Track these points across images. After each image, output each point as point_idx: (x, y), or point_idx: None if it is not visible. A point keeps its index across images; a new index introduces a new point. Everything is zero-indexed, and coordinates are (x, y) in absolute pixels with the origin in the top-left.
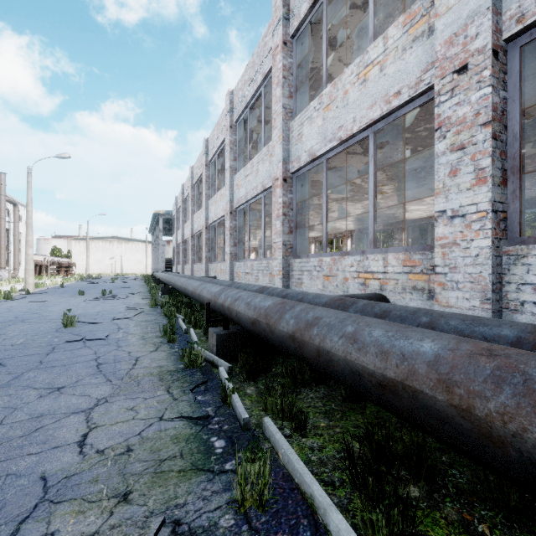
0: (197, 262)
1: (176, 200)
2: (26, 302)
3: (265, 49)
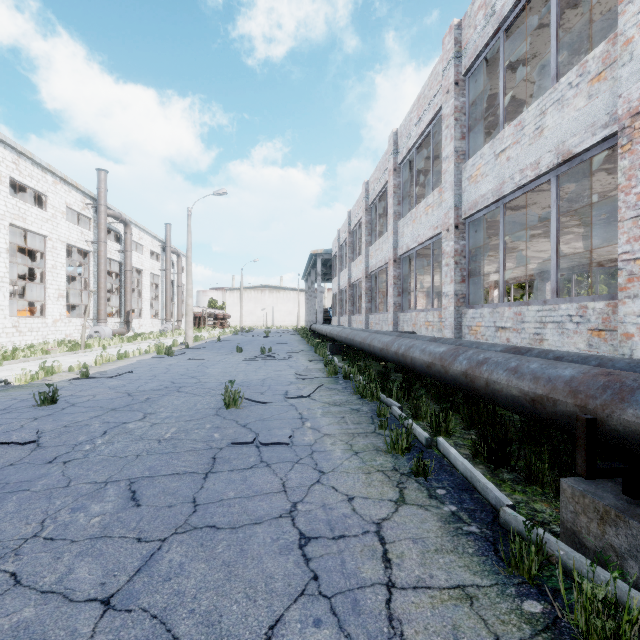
0: (372, 312)
1: (338, 234)
2: (185, 360)
3: None
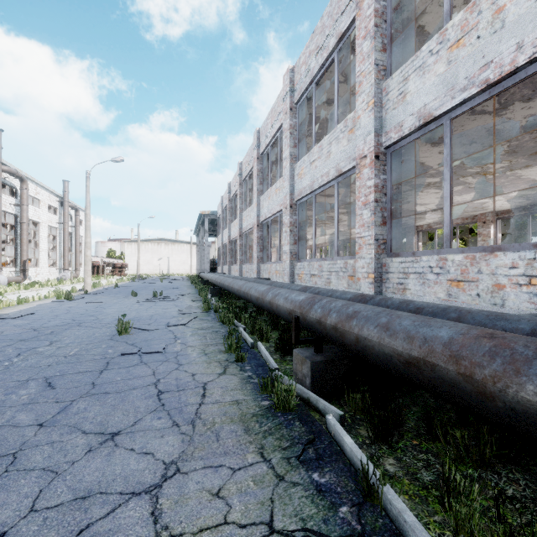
0: (245, 263)
1: (221, 200)
2: (84, 303)
3: (342, 4)
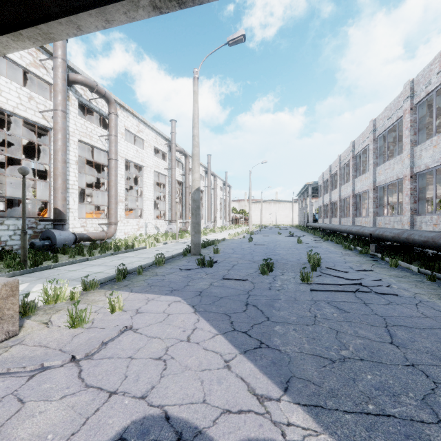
0: (343, 217)
1: (322, 175)
2: (261, 236)
3: (399, 104)
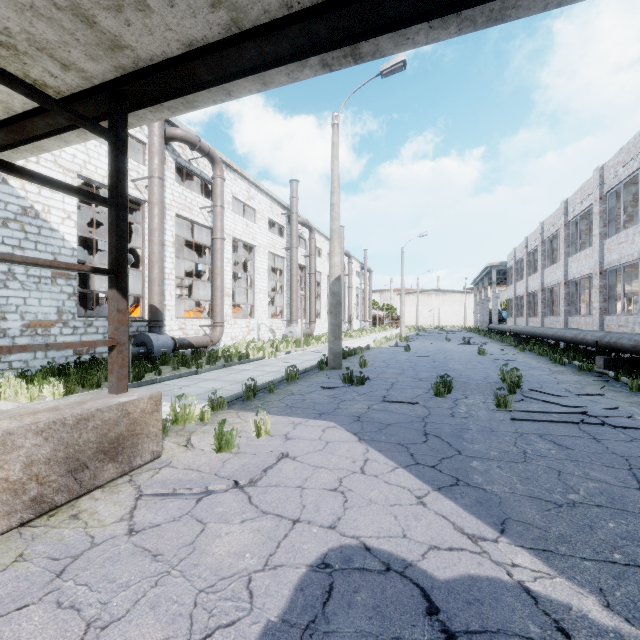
0: (547, 315)
1: (514, 252)
2: (421, 343)
3: None
